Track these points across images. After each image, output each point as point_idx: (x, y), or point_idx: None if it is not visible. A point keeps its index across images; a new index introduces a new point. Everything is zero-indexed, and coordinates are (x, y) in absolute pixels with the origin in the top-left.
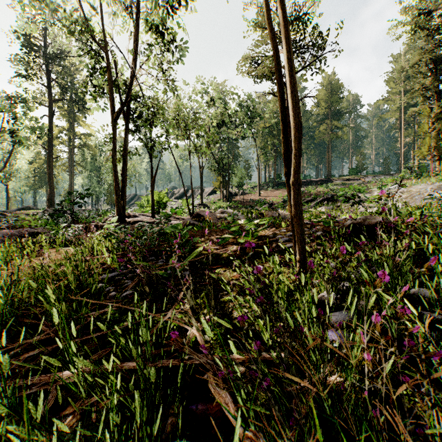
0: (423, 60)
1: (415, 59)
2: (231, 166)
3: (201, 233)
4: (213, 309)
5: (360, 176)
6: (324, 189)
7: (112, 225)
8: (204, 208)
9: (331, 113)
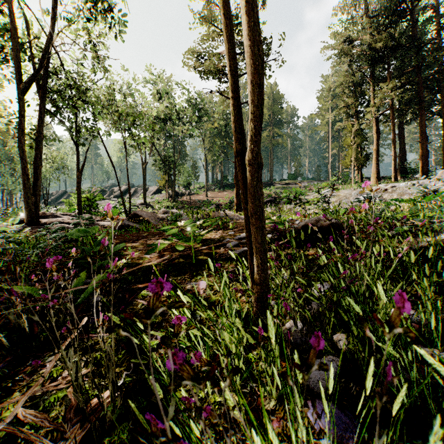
0: (347, 82)
1: (341, 80)
2: (177, 164)
3: (135, 237)
4: (113, 386)
5: (297, 181)
6: (268, 192)
7: (12, 228)
8: (147, 208)
9: (273, 121)
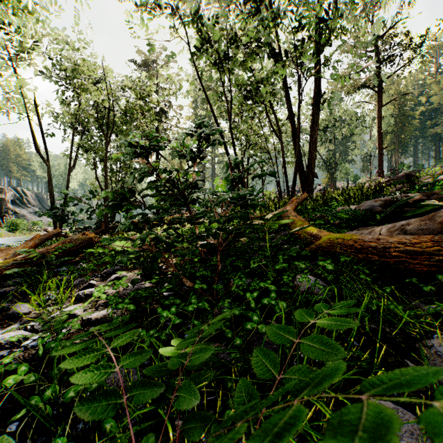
0: None
1: None
2: (338, 163)
3: None
4: None
5: None
6: None
7: None
8: None
9: None
